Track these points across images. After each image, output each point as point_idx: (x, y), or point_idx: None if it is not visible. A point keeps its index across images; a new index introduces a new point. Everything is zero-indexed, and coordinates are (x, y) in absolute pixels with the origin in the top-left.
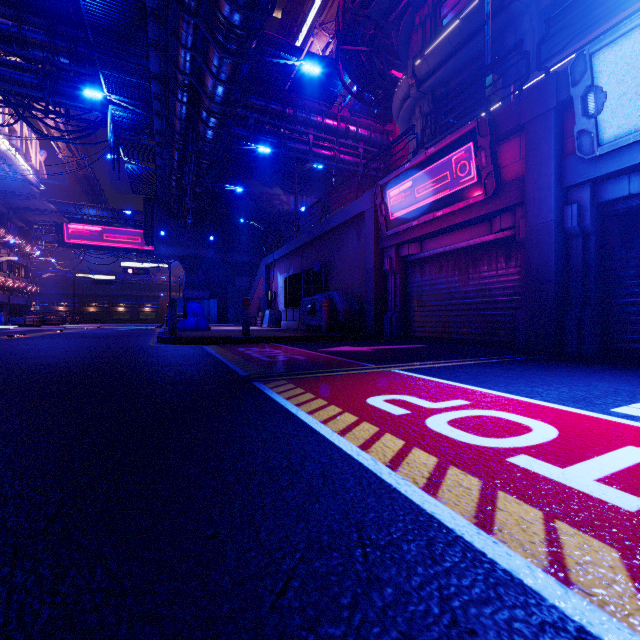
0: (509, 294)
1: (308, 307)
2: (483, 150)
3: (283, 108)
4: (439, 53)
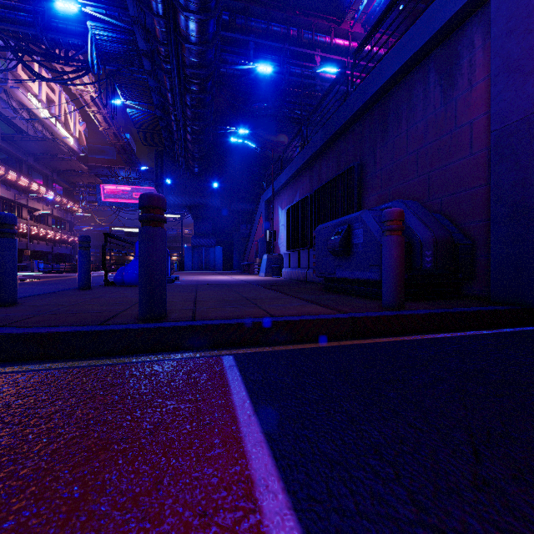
0: None
1: (333, 238)
2: None
3: (286, 29)
4: None
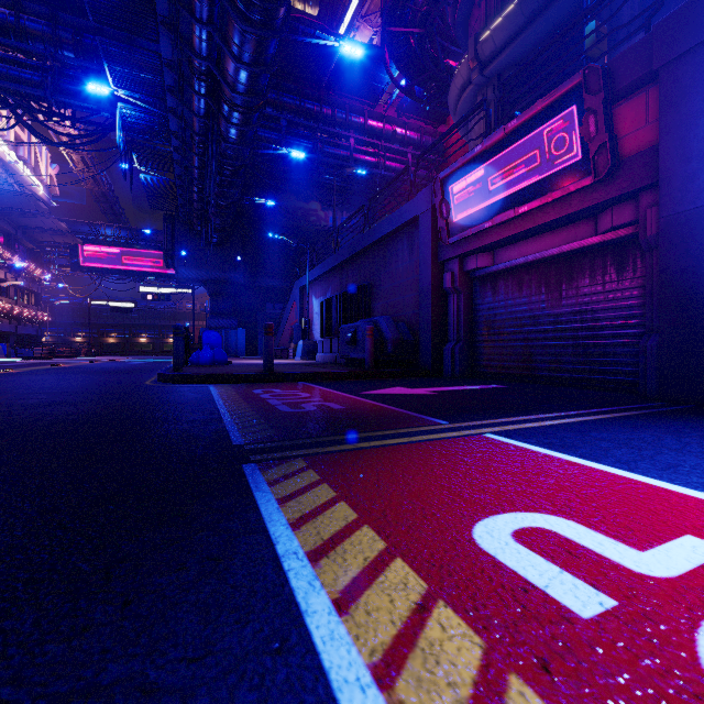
0: (623, 316)
1: (348, 336)
2: (592, 114)
3: (320, 107)
4: (508, 26)
